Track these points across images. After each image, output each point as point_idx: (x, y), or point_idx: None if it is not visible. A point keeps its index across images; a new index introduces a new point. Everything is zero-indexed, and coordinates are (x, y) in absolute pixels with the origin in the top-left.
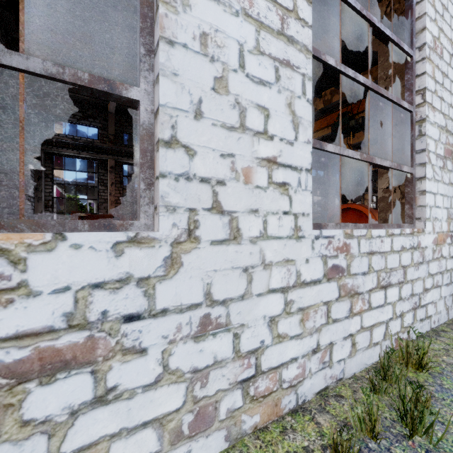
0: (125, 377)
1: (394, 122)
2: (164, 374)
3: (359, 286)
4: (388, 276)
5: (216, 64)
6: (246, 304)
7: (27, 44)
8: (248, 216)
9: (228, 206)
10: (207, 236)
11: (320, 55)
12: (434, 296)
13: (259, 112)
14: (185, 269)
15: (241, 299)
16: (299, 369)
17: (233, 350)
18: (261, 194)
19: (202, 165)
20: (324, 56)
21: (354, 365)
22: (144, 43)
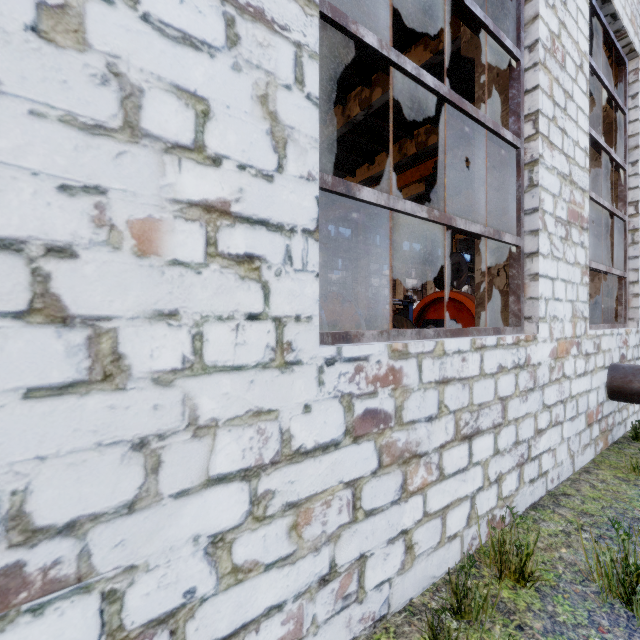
0: None
1: (497, 168)
2: None
3: (420, 442)
4: (476, 417)
5: None
6: (143, 519)
7: None
8: (149, 326)
9: (87, 305)
10: (11, 378)
11: (348, 23)
12: (553, 440)
13: (181, 104)
14: None
15: (125, 511)
16: (287, 624)
17: (103, 629)
18: (187, 278)
19: None
20: (355, 27)
21: (411, 584)
22: None
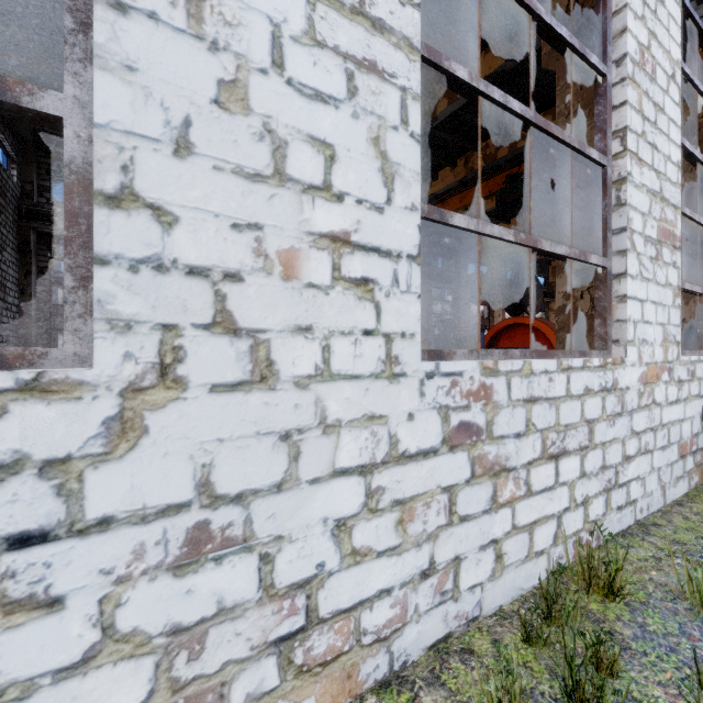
0: (11, 658)
1: (581, 185)
2: (105, 644)
3: (509, 457)
4: (562, 438)
5: (222, 55)
6: (287, 498)
7: (1, 54)
8: (292, 338)
9: (250, 320)
10: (202, 375)
11: (442, 60)
12: (642, 468)
13: (314, 151)
14: (154, 439)
15: (275, 490)
16: (394, 608)
17: (260, 584)
18: (318, 298)
19: (191, 244)
20: (448, 63)
21: (501, 592)
22: (72, 8)
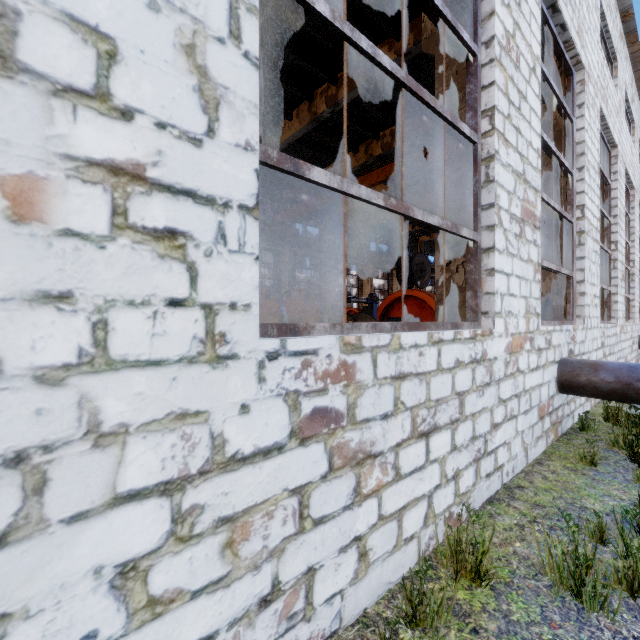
0: None
1: (456, 165)
2: None
3: (375, 441)
4: (433, 413)
5: None
6: (20, 553)
7: None
8: (30, 310)
9: None
10: None
11: None
12: (508, 434)
13: (76, 38)
14: None
15: None
16: None
17: None
18: (85, 253)
19: None
20: None
21: (365, 594)
22: None
